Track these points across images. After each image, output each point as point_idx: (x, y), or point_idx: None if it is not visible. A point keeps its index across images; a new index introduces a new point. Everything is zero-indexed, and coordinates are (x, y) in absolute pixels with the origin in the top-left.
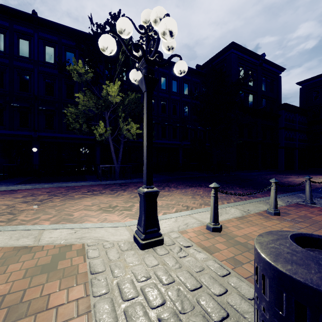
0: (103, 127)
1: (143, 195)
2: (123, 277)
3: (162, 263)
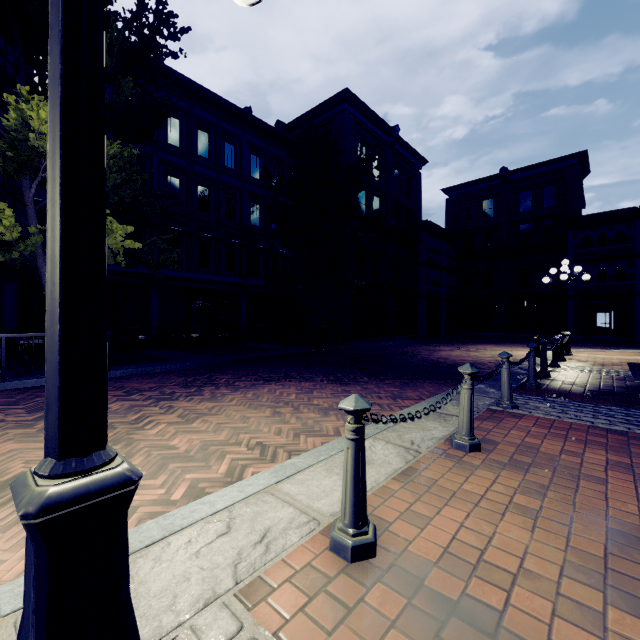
0: (12, 223)
1: (25, 529)
2: None
3: None
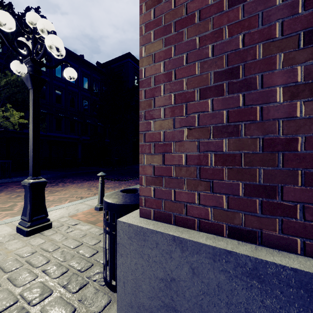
0: None
1: (28, 186)
2: (4, 260)
3: (49, 240)
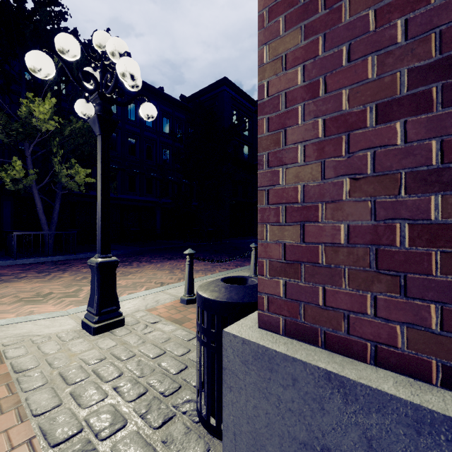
0: (20, 168)
1: (96, 267)
2: (67, 366)
3: (122, 343)
